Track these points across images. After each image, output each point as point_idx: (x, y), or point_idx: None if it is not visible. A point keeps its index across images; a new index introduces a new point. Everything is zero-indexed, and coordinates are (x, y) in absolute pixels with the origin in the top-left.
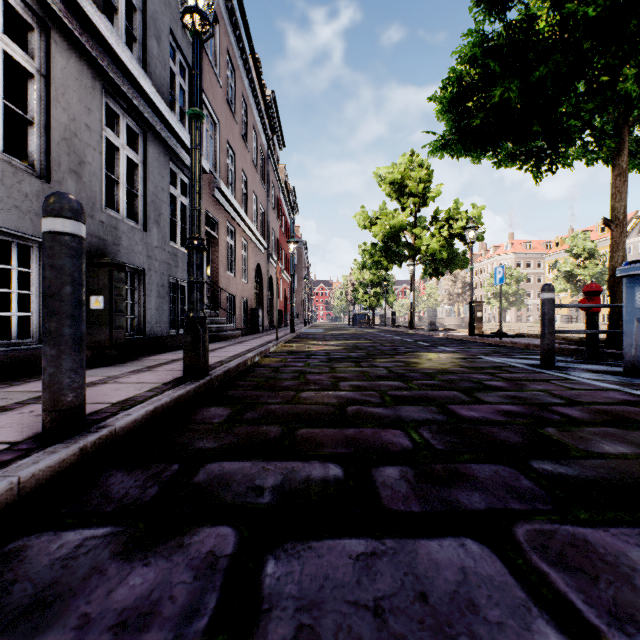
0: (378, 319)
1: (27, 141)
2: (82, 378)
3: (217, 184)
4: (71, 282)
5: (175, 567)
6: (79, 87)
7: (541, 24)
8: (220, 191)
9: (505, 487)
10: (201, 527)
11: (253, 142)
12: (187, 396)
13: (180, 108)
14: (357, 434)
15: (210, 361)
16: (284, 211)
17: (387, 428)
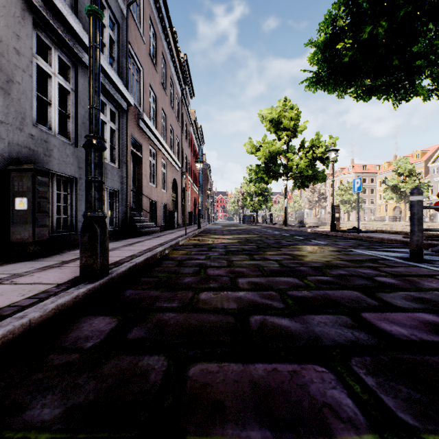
0: (260, 219)
1: None
2: None
3: (141, 116)
4: None
5: None
6: (7, 14)
7: None
8: (143, 121)
9: None
10: None
11: (170, 89)
12: (73, 302)
13: (110, 53)
14: (270, 377)
15: (123, 255)
16: (194, 142)
17: (307, 362)
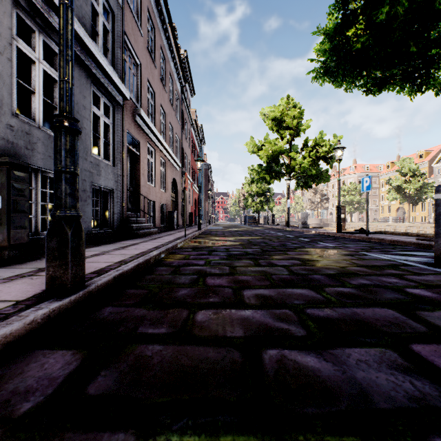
0: (261, 220)
1: None
2: None
3: (138, 111)
4: None
5: None
6: None
7: None
8: (141, 117)
9: None
10: None
11: (170, 86)
12: (26, 330)
13: (103, 43)
14: None
15: (111, 261)
16: (194, 142)
17: None
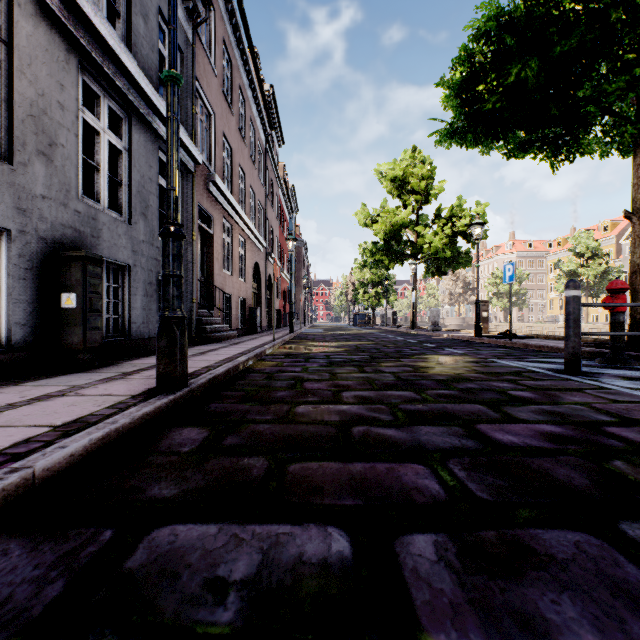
0: (378, 319)
1: None
2: None
3: (212, 177)
4: None
5: None
6: (49, 59)
7: None
8: (215, 185)
9: (605, 581)
10: None
11: (251, 137)
12: (156, 413)
13: None
14: (367, 472)
15: (196, 366)
16: (283, 209)
17: (406, 461)
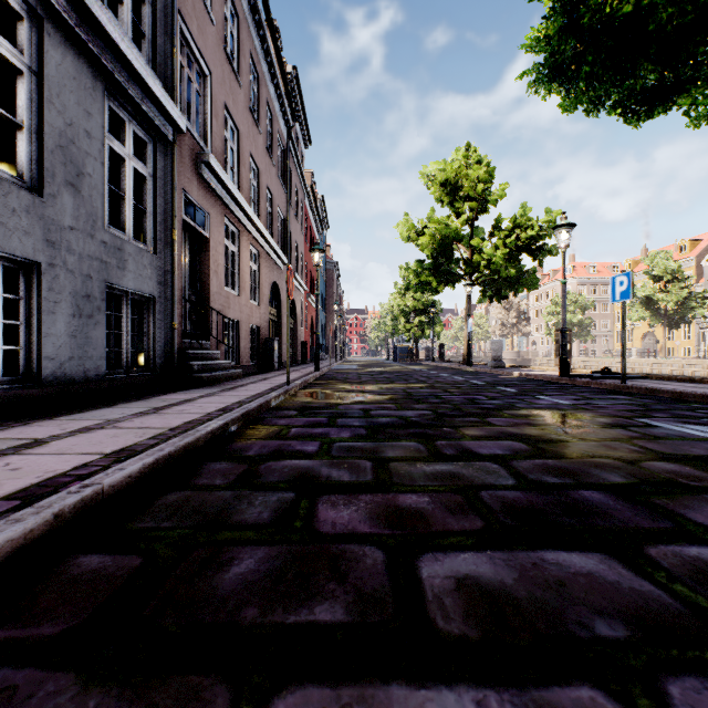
0: (421, 353)
1: None
2: None
3: (204, 157)
4: None
5: None
6: None
7: None
8: (210, 169)
9: None
10: None
11: (267, 125)
12: None
13: (134, 22)
14: None
15: (100, 449)
16: (311, 223)
17: None
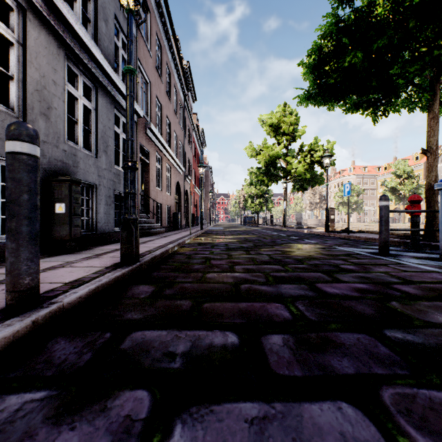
0: (261, 220)
1: (9, 91)
2: (37, 265)
3: (148, 125)
4: (28, 191)
5: (96, 431)
6: (47, 53)
7: (378, 10)
8: (151, 130)
9: (367, 353)
10: (122, 391)
11: (174, 97)
12: (122, 277)
13: (122, 71)
14: (249, 307)
15: (142, 250)
16: (196, 145)
17: (271, 302)
